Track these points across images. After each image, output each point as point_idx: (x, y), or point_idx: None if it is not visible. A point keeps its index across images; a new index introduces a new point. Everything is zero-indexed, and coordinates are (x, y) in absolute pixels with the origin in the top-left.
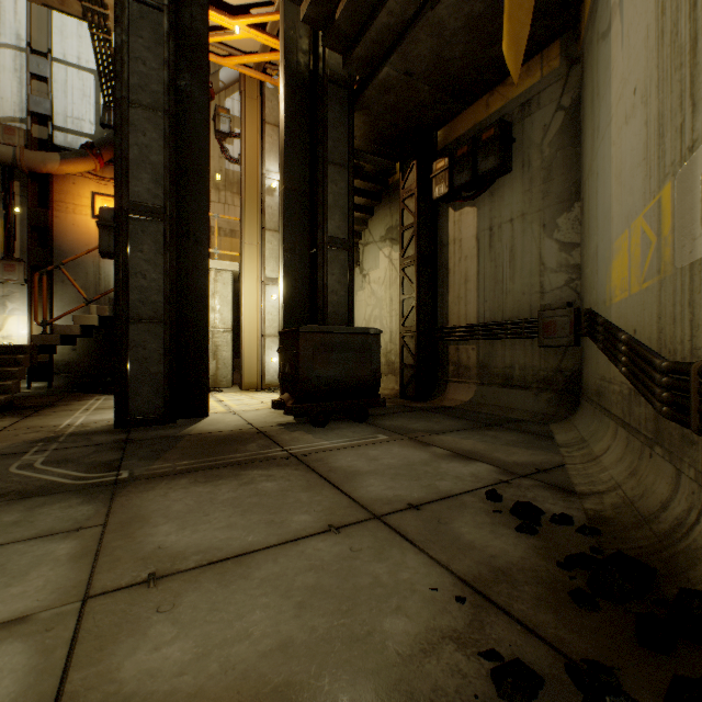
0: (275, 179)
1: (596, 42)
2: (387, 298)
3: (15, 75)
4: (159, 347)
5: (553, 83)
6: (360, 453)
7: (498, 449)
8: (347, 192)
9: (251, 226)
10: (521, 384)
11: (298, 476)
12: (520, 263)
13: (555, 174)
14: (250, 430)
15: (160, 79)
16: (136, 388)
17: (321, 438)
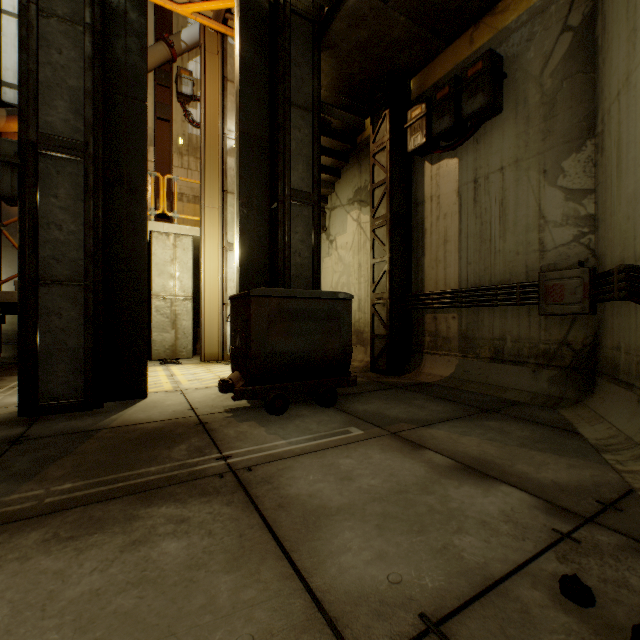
0: None
1: None
2: (355, 264)
3: None
4: (80, 315)
5: (557, 1)
6: (327, 464)
7: (517, 454)
8: (311, 140)
9: (212, 188)
10: (514, 358)
11: (228, 522)
12: (513, 218)
13: (560, 109)
14: (188, 420)
15: None
16: (49, 366)
17: (276, 433)
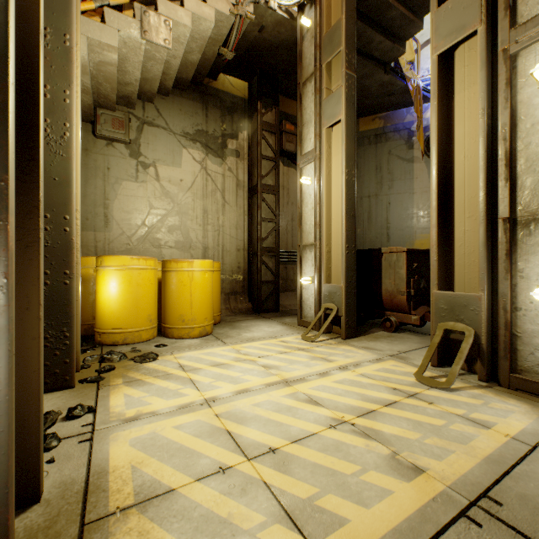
0: None
1: (386, 152)
2: (199, 209)
3: None
4: None
5: None
6: None
7: None
8: None
9: None
10: None
11: None
12: None
13: None
14: None
15: None
16: None
17: None
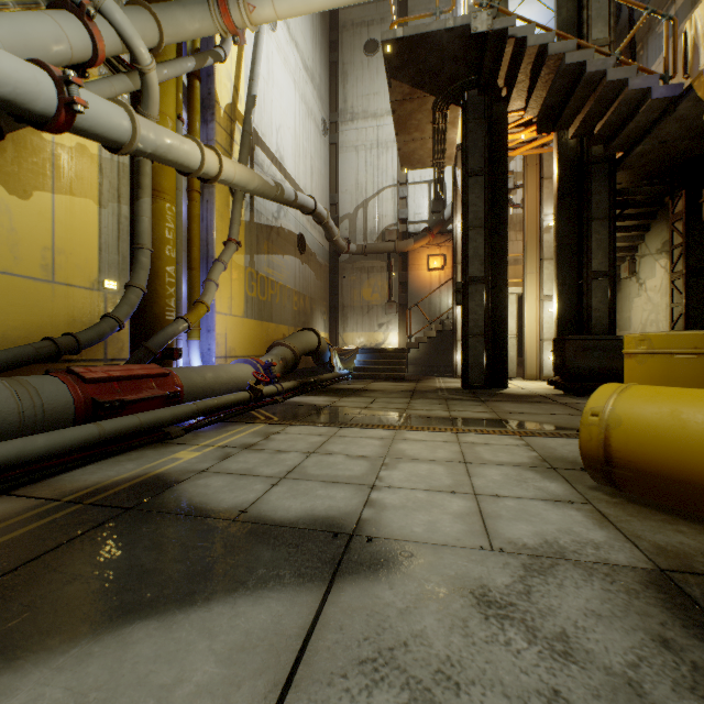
0: (551, 219)
1: None
2: (662, 304)
3: (392, 201)
4: (482, 349)
5: None
6: None
7: None
8: (608, 236)
9: (531, 260)
10: None
11: (559, 406)
12: None
13: None
14: (534, 394)
15: (483, 210)
16: (472, 370)
17: (578, 400)
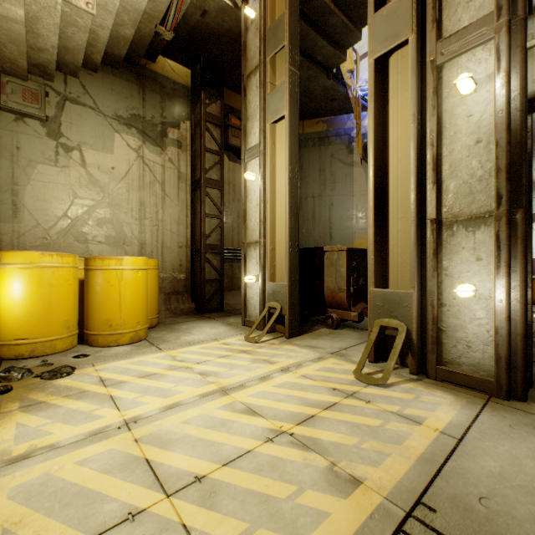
0: None
1: (329, 155)
2: (135, 201)
3: None
4: None
5: None
6: None
7: None
8: None
9: None
10: None
11: None
12: None
13: None
14: None
15: None
16: None
17: None
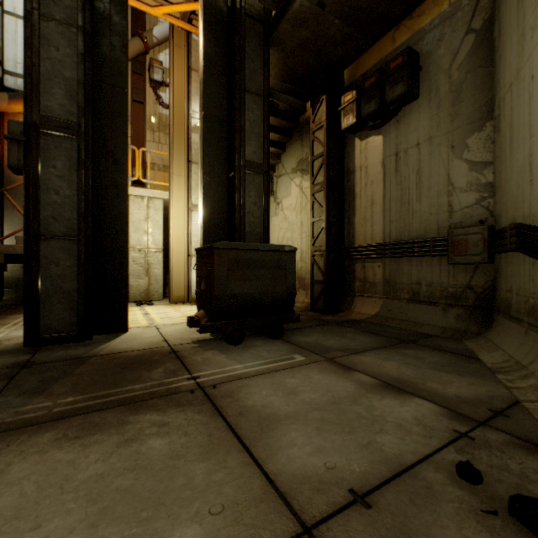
0: None
1: None
2: (298, 222)
3: None
4: (73, 264)
5: (462, 8)
6: (276, 383)
7: (428, 375)
8: (262, 120)
9: (179, 159)
10: (428, 299)
11: (199, 425)
12: (427, 185)
13: (465, 96)
14: (163, 349)
15: None
16: (48, 306)
17: (235, 359)
